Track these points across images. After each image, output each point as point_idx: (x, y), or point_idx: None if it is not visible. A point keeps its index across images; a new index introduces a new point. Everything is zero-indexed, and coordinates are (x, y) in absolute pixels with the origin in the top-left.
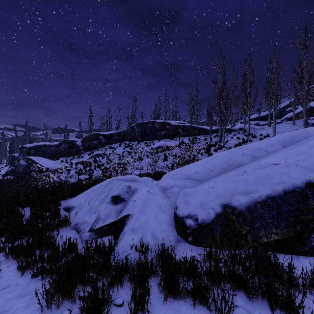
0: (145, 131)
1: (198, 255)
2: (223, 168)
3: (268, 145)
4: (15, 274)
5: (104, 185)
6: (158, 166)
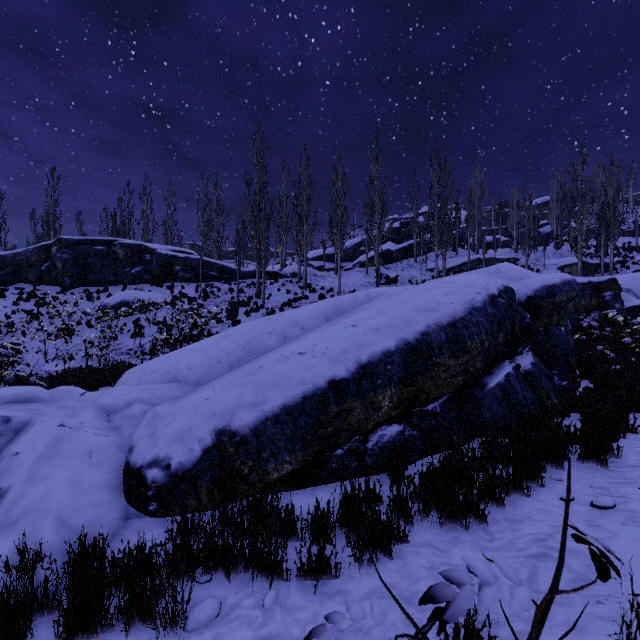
0: (85, 261)
1: (164, 534)
2: (239, 357)
3: (307, 318)
4: None
5: None
6: (119, 348)
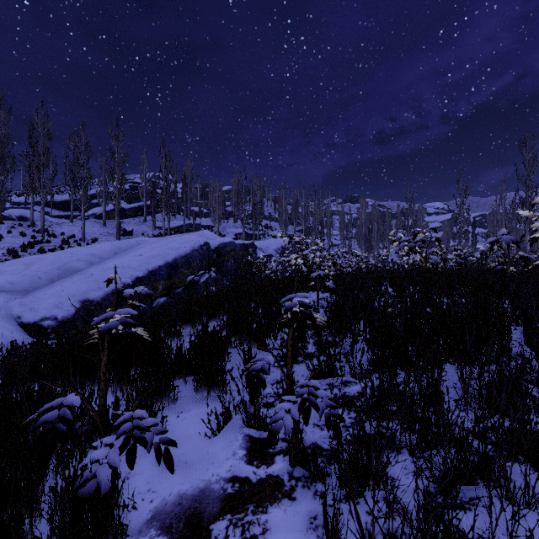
0: None
1: None
2: (57, 274)
3: (102, 252)
4: None
5: None
6: None
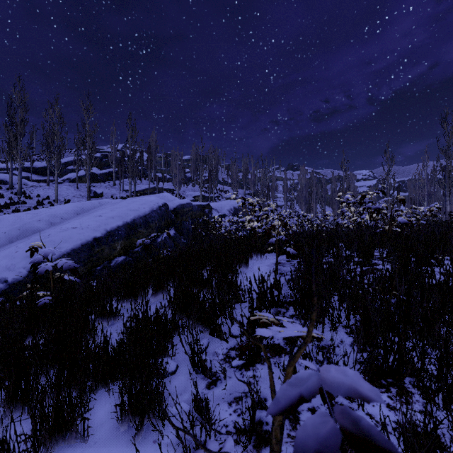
0: None
1: None
2: (16, 234)
3: (64, 213)
4: None
5: None
6: None
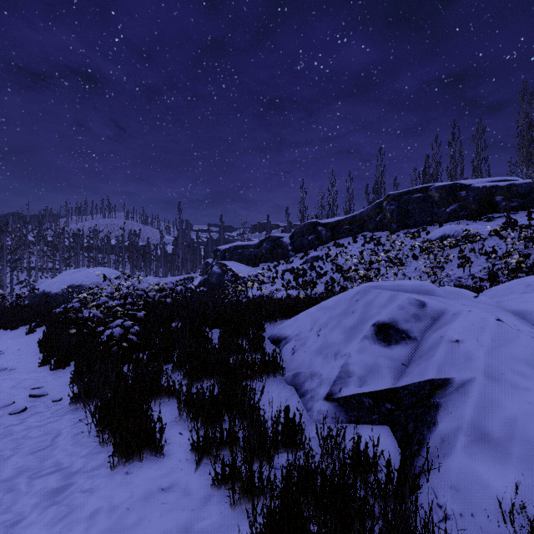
0: (406, 209)
1: None
2: None
3: None
4: (187, 459)
5: (348, 297)
6: (446, 276)
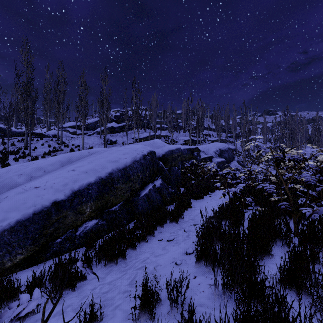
0: None
1: None
2: None
3: (49, 165)
4: None
5: None
6: None
